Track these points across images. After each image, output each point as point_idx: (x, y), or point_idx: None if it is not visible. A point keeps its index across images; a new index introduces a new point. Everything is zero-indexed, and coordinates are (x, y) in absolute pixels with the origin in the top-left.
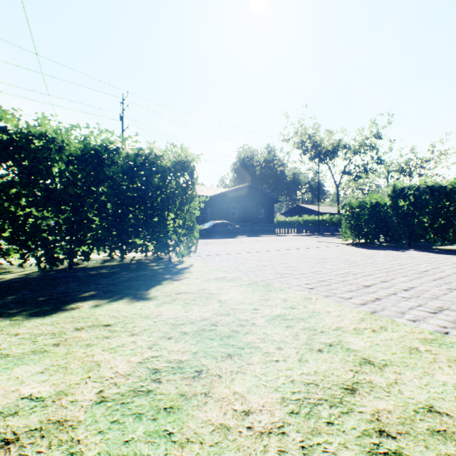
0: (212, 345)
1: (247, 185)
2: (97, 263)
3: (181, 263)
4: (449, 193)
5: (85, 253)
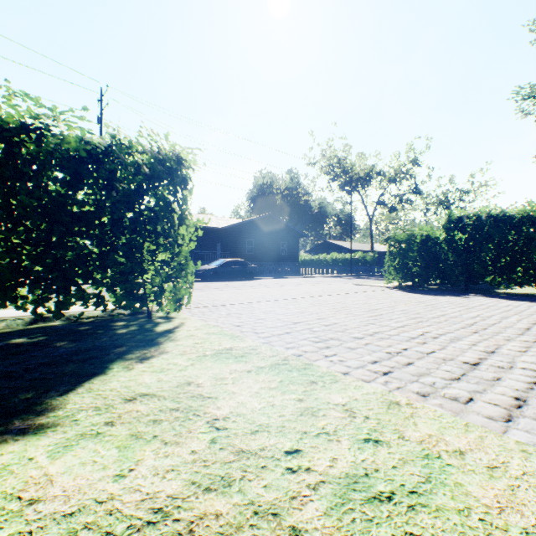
0: None
1: (266, 215)
2: (24, 325)
3: (166, 320)
4: (517, 224)
5: None
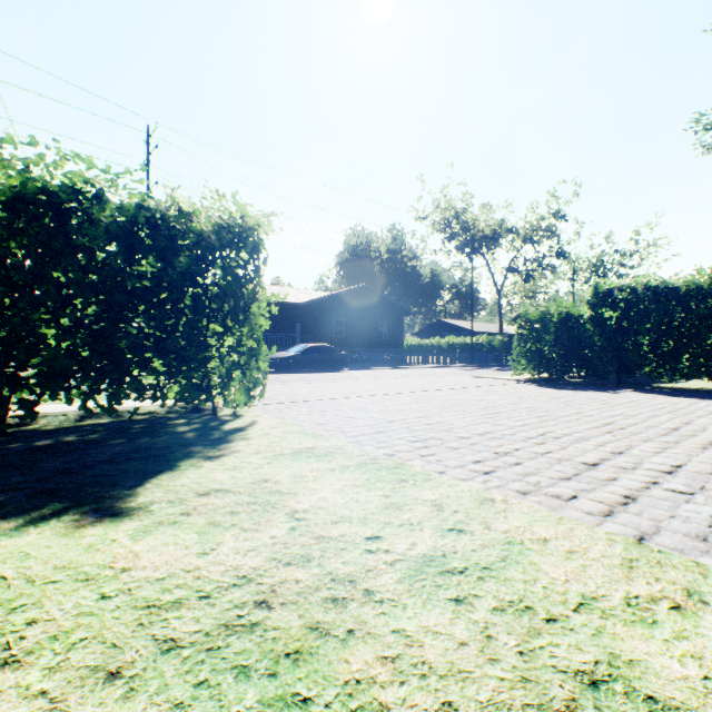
0: (238, 711)
1: (360, 287)
2: (68, 422)
3: (235, 418)
4: (683, 298)
5: (25, 402)
